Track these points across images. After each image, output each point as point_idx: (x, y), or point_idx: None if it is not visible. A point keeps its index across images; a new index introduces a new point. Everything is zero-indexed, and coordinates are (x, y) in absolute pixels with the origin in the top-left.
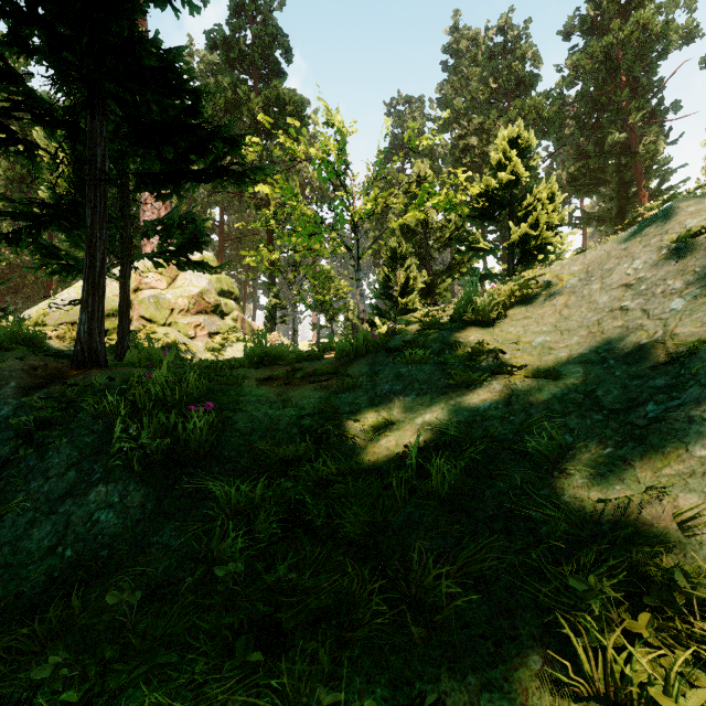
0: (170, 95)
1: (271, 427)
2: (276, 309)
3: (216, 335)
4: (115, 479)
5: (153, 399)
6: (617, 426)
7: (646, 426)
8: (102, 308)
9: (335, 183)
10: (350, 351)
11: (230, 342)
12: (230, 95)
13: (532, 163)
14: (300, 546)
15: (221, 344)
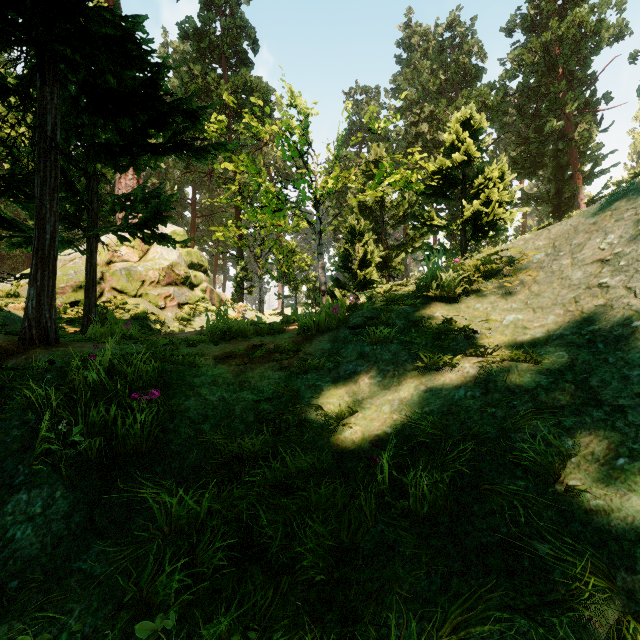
0: (129, 66)
1: (226, 413)
2: (243, 280)
3: (185, 306)
4: (40, 483)
5: (91, 387)
6: (626, 428)
7: None
8: (52, 282)
9: (299, 165)
10: (311, 326)
11: (198, 312)
12: (200, 82)
13: (483, 145)
14: (250, 578)
15: (189, 314)
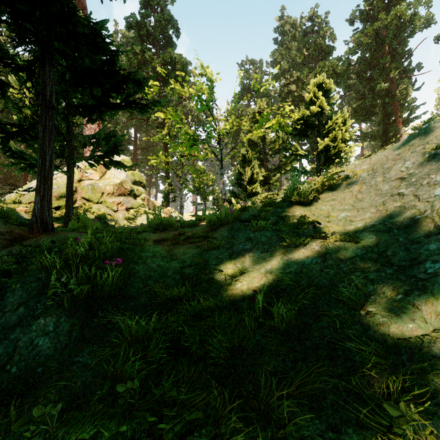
0: (97, 52)
1: (162, 274)
2: (169, 192)
3: (131, 210)
4: (51, 313)
5: (80, 257)
6: (404, 278)
7: (427, 279)
8: (50, 193)
9: (207, 114)
10: (216, 221)
11: (139, 214)
12: (140, 57)
13: (331, 100)
14: (180, 365)
15: (134, 215)
